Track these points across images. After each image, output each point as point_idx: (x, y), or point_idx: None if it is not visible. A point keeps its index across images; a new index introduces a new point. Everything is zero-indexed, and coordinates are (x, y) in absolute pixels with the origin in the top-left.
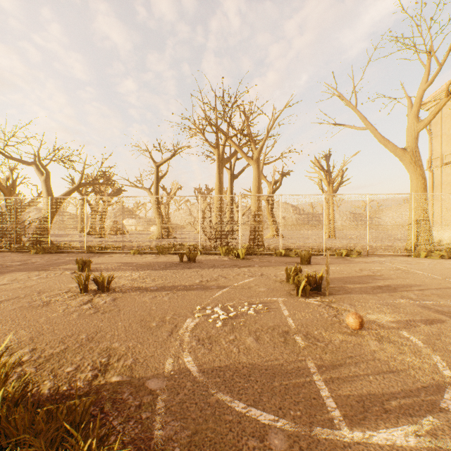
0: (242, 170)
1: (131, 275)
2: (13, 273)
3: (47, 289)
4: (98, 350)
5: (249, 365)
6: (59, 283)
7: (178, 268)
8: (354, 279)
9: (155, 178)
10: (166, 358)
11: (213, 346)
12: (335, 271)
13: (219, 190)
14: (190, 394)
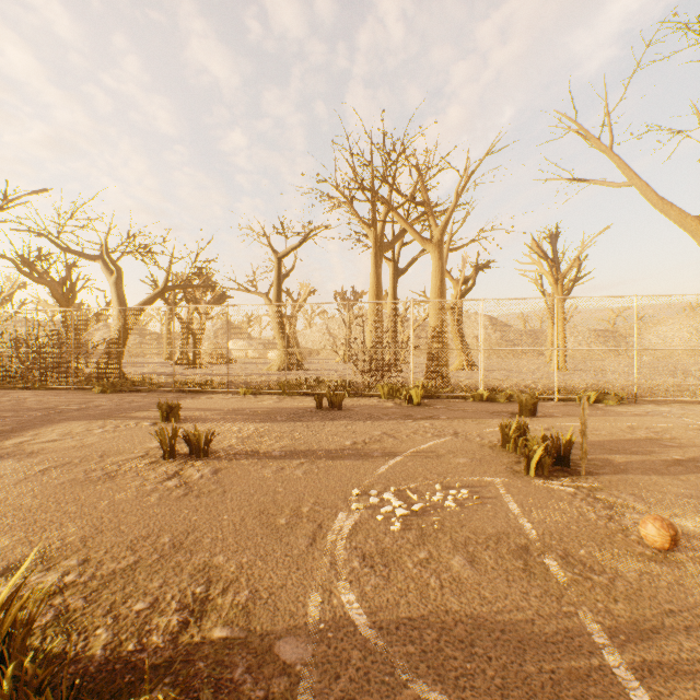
0: (412, 262)
1: (241, 429)
2: (66, 423)
3: (114, 450)
4: (189, 569)
5: (467, 618)
6: (132, 441)
7: (315, 420)
8: (625, 445)
9: (275, 277)
10: (308, 592)
11: (391, 571)
12: None
13: (376, 294)
14: (361, 681)
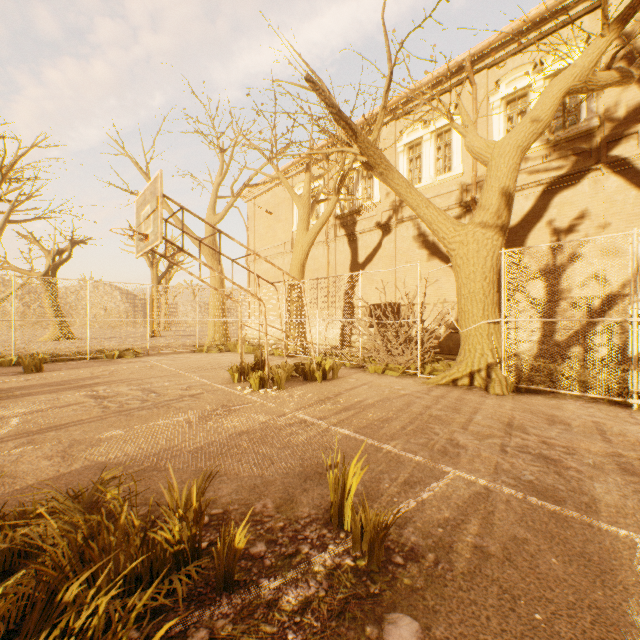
0: None
1: None
2: None
3: None
4: None
5: None
6: None
7: None
8: (70, 381)
9: None
10: None
11: None
12: (62, 376)
13: None
14: None
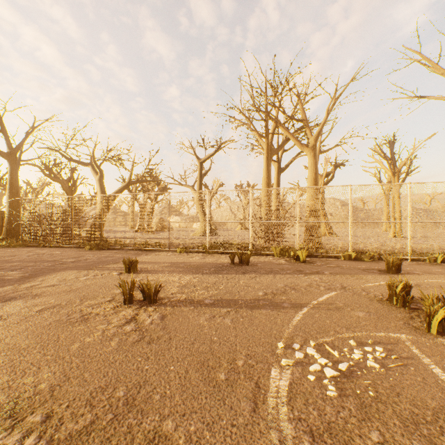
0: (290, 163)
1: (179, 279)
2: (64, 272)
3: (91, 295)
4: (140, 437)
5: None
6: (104, 287)
7: (231, 273)
8: None
9: (198, 175)
10: None
11: None
12: None
13: (267, 184)
14: None
